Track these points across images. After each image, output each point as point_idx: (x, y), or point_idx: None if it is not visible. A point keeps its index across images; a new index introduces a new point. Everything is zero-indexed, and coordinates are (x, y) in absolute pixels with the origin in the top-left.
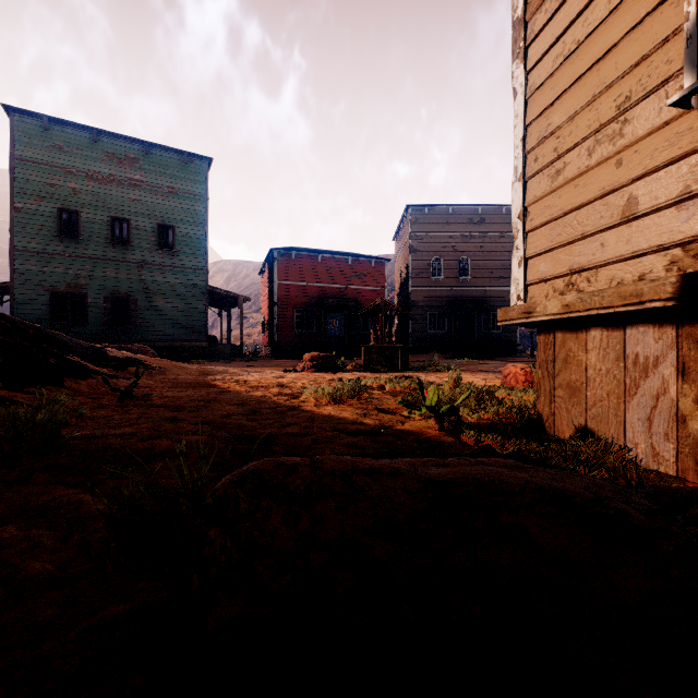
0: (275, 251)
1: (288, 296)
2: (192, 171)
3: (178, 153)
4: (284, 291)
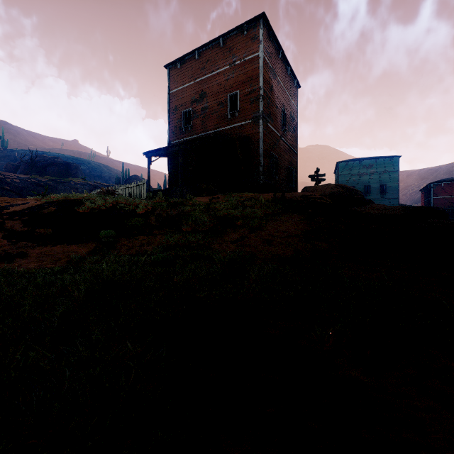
0: (431, 184)
1: (439, 203)
2: (392, 163)
3: (386, 158)
4: (436, 201)
